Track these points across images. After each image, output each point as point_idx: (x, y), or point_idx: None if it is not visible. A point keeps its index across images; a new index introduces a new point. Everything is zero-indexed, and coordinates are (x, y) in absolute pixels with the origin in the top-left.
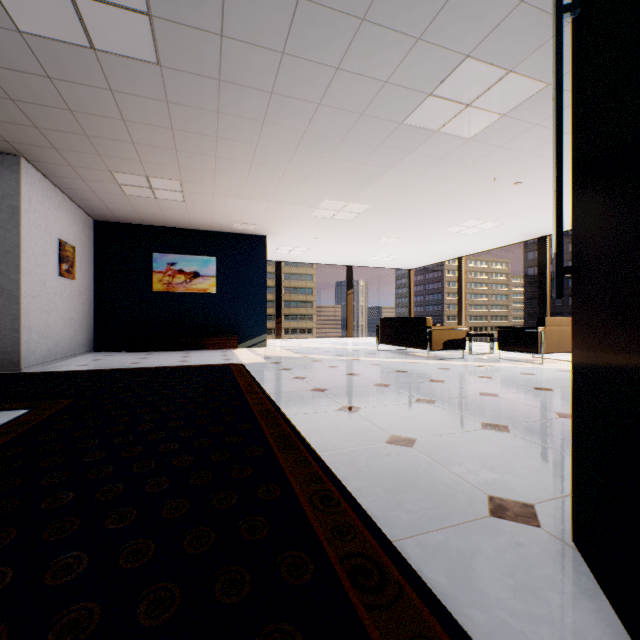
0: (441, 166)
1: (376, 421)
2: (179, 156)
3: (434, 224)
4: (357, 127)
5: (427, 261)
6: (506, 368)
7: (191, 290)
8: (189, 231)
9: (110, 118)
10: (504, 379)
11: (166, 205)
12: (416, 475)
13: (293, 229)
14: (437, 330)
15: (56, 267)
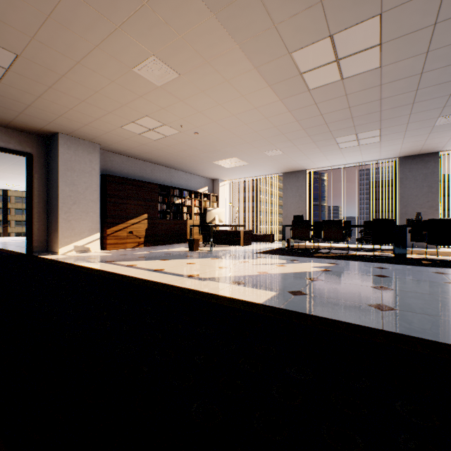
0: None
1: None
2: None
3: None
4: None
5: None
6: None
7: None
8: None
9: None
10: None
11: None
12: None
13: (14, 180)
14: None
15: None
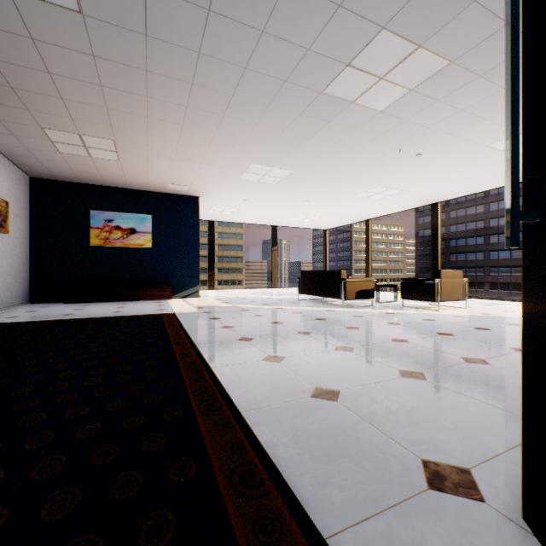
0: (355, 136)
1: (300, 372)
2: (111, 115)
3: (347, 190)
4: (281, 94)
5: (340, 223)
6: (410, 315)
7: (128, 245)
8: (126, 190)
9: (35, 70)
10: (410, 325)
11: (102, 164)
12: (344, 436)
13: (224, 191)
14: (351, 282)
15: None
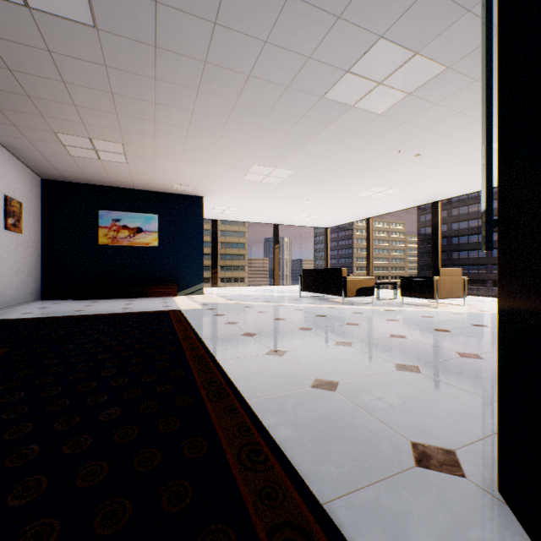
0: (355, 138)
1: (301, 364)
2: (120, 120)
3: (348, 189)
4: (283, 99)
5: (341, 221)
6: (409, 312)
7: (135, 244)
8: (133, 191)
9: (50, 79)
10: (409, 322)
11: (110, 166)
12: (341, 421)
13: (227, 191)
14: (351, 279)
15: (2, 221)
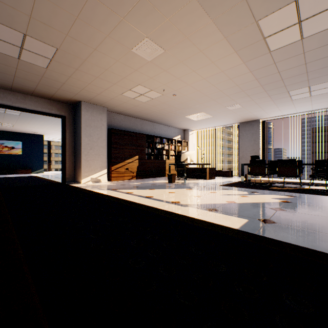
0: None
1: None
2: (17, 122)
3: None
4: None
5: None
6: None
7: (11, 153)
8: (10, 132)
9: (0, 117)
10: None
11: (4, 127)
12: None
13: (54, 134)
14: None
15: None
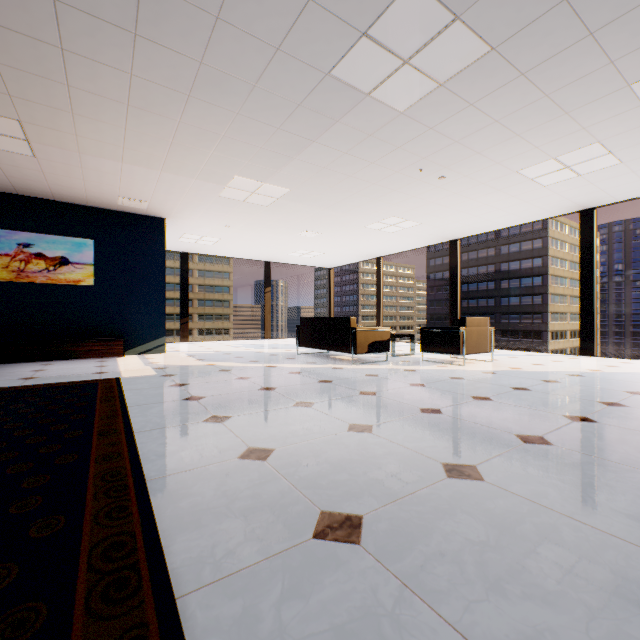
0: (369, 146)
1: (297, 479)
2: (5, 75)
3: (357, 219)
4: (272, 70)
5: (347, 260)
6: (433, 372)
7: (56, 281)
8: (53, 203)
9: None
10: (438, 386)
11: (6, 160)
12: None
13: (199, 212)
14: (362, 331)
15: None
